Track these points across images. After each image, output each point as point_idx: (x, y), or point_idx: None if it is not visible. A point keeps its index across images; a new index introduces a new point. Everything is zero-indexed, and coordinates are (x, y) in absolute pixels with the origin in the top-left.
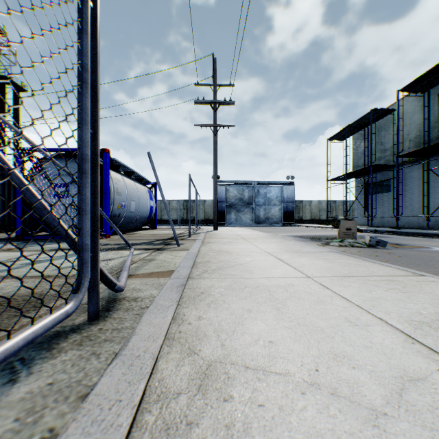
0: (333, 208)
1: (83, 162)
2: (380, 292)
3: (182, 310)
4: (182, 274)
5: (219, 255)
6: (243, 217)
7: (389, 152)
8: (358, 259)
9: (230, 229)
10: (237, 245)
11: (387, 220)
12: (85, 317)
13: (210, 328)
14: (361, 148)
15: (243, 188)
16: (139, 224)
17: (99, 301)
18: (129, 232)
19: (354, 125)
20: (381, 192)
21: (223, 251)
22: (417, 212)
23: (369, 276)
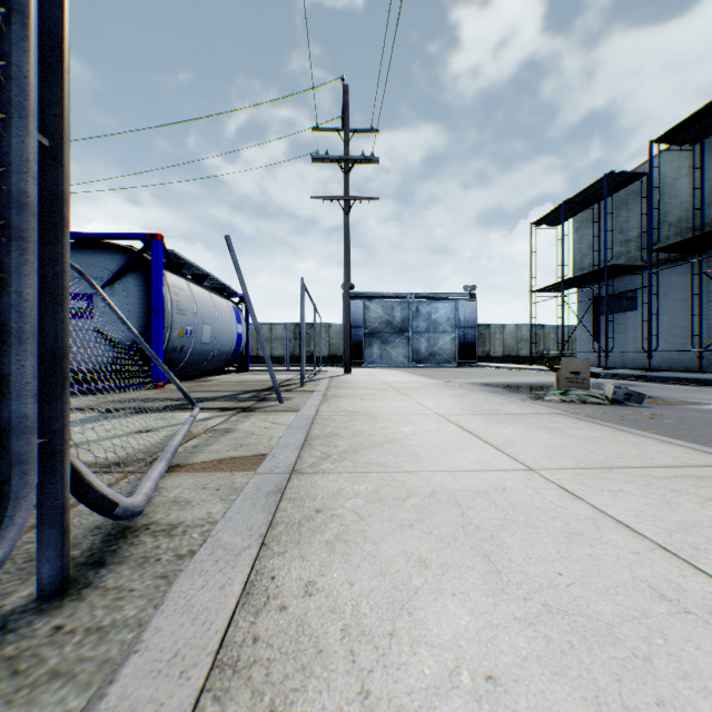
0: (540, 337)
1: (12, 210)
2: (691, 508)
3: (270, 562)
4: (281, 462)
5: (354, 421)
6: (393, 352)
7: (635, 245)
8: (610, 429)
9: (372, 372)
10: (385, 401)
11: (632, 357)
12: (36, 588)
13: (331, 626)
14: (587, 238)
15: (392, 304)
16: (218, 364)
17: (68, 549)
18: (201, 377)
19: (577, 201)
20: (620, 311)
21: (361, 413)
22: (681, 345)
23: (649, 468)
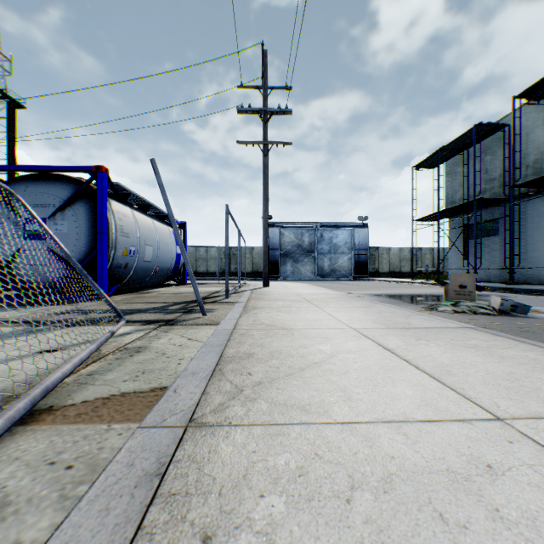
0: (418, 257)
1: None
2: None
3: None
4: (180, 402)
5: (271, 337)
6: (303, 268)
7: (498, 182)
8: (538, 348)
9: (286, 285)
10: (300, 313)
11: (495, 273)
12: None
13: None
14: (457, 178)
15: (302, 231)
16: (160, 278)
17: None
18: (146, 289)
19: (450, 148)
20: (485, 236)
21: (278, 326)
22: (537, 263)
23: None
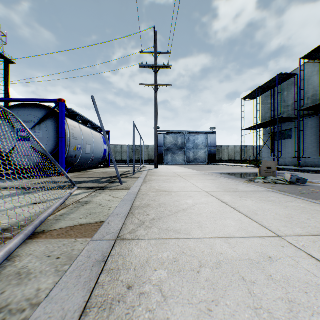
0: (245, 151)
1: None
2: None
3: None
4: (112, 229)
5: (159, 196)
6: (177, 158)
7: (291, 108)
8: (307, 202)
9: (168, 167)
10: (176, 183)
11: (289, 160)
12: None
13: None
14: (268, 105)
15: (177, 136)
16: (95, 164)
17: None
18: (86, 170)
19: (263, 87)
20: (284, 139)
21: (163, 190)
22: (314, 154)
23: None
